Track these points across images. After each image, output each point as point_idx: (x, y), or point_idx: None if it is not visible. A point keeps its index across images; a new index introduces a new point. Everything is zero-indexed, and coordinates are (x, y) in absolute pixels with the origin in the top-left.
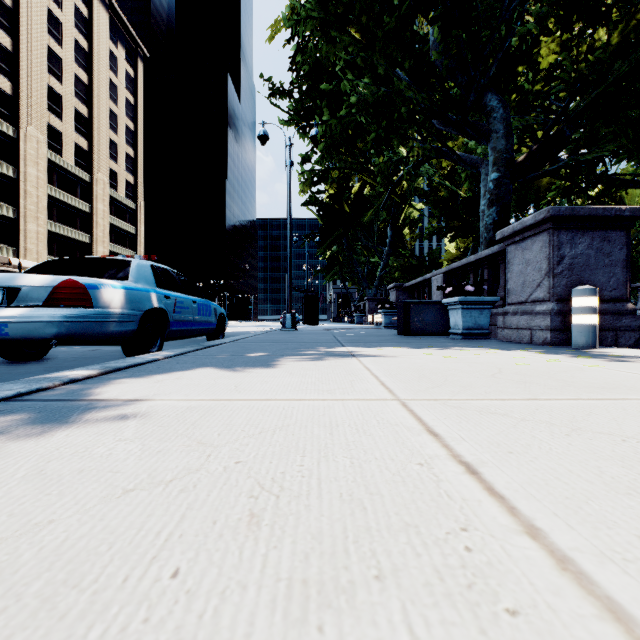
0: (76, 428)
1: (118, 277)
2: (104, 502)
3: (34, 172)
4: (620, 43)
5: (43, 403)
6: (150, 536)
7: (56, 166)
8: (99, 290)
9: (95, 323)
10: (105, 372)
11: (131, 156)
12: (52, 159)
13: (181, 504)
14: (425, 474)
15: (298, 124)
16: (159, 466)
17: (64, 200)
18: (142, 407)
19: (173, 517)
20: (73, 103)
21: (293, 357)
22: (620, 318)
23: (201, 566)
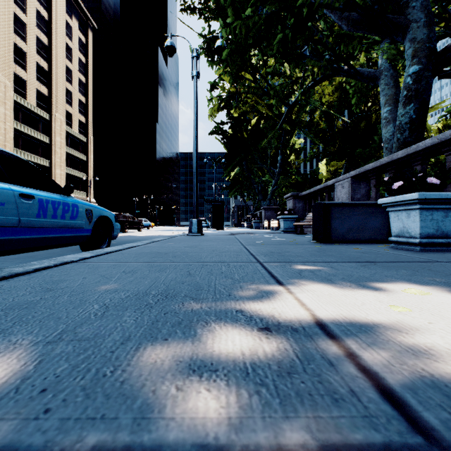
0: None
1: None
2: None
3: (2, 110)
4: None
5: None
6: None
7: (21, 106)
8: None
9: None
10: None
11: (83, 102)
12: (18, 101)
13: None
14: None
15: (206, 51)
16: None
17: (28, 133)
18: None
19: None
20: (36, 59)
21: None
22: None
23: None
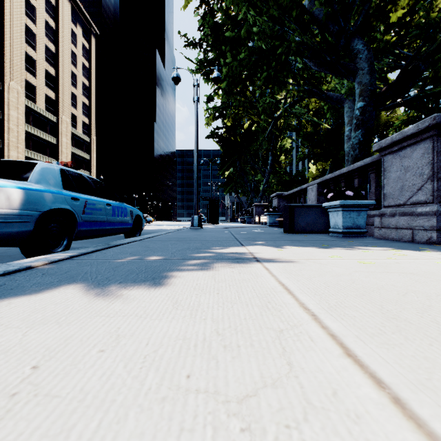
0: None
1: (17, 177)
2: None
3: (15, 114)
4: None
5: None
6: None
7: (32, 110)
8: None
9: None
10: None
11: (87, 104)
12: (29, 105)
13: None
14: None
15: (204, 73)
16: None
17: (37, 135)
18: None
19: None
20: (44, 66)
21: (190, 262)
22: None
23: None
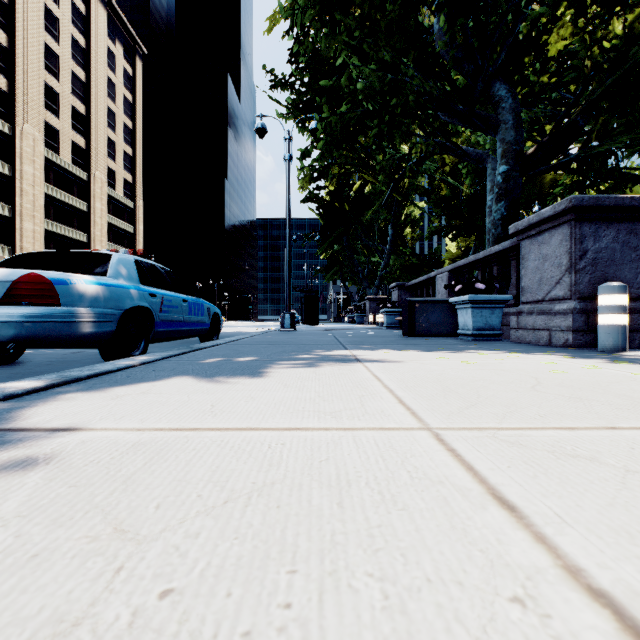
0: None
1: (95, 272)
2: None
3: (30, 170)
4: (637, 27)
5: None
6: None
7: (53, 164)
8: (68, 286)
9: (62, 323)
10: (58, 384)
11: (129, 155)
12: (49, 157)
13: None
14: None
15: (297, 118)
16: (6, 608)
17: (61, 199)
18: (69, 443)
19: None
20: (70, 101)
21: (290, 362)
22: None
23: None
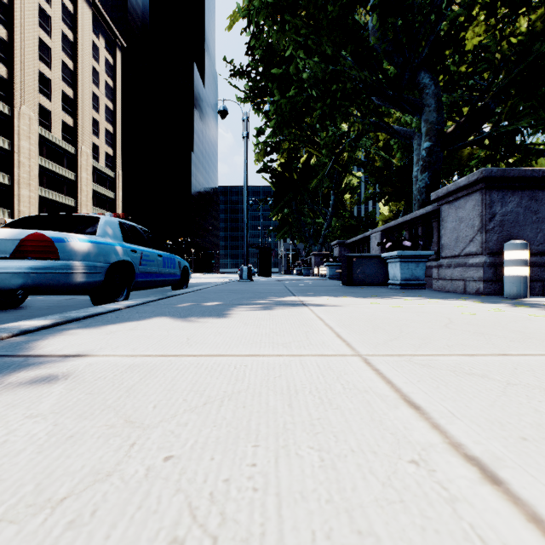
0: None
1: (86, 232)
2: None
3: (27, 145)
4: (539, 26)
5: None
6: None
7: (46, 140)
8: (66, 243)
9: (61, 274)
10: (61, 322)
11: (110, 132)
12: (42, 134)
13: None
14: (428, 484)
15: (253, 102)
16: (58, 466)
17: (53, 169)
18: (80, 365)
19: None
20: (60, 86)
21: (248, 306)
22: None
23: None
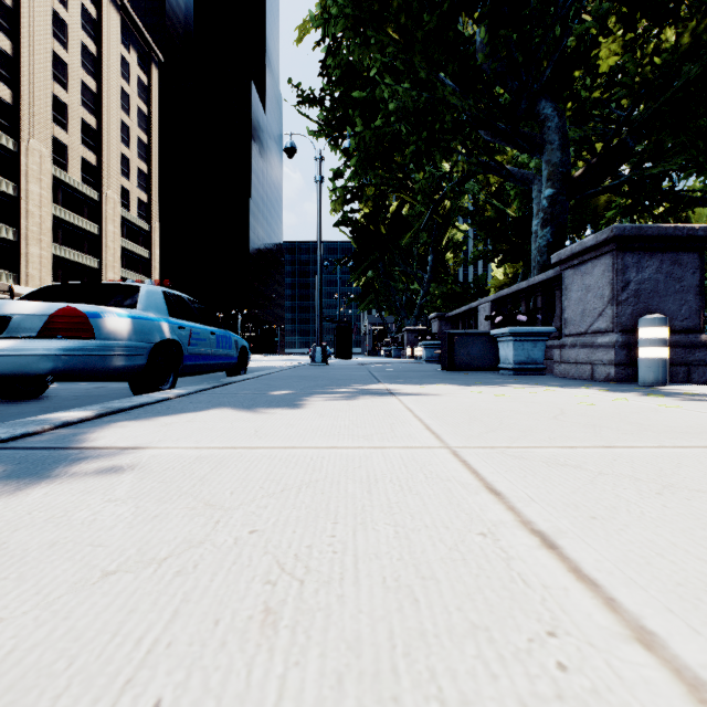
0: (58, 484)
1: (125, 305)
2: (74, 591)
3: (37, 189)
4: (690, 43)
5: (25, 452)
6: (127, 645)
7: (61, 183)
8: (102, 319)
9: (97, 357)
10: (105, 413)
11: (144, 172)
12: (57, 175)
13: (175, 594)
14: (490, 549)
15: (329, 135)
16: (153, 537)
17: (70, 221)
18: (142, 457)
19: (162, 614)
20: (80, 113)
21: (323, 396)
22: (693, 351)
23: (192, 696)
